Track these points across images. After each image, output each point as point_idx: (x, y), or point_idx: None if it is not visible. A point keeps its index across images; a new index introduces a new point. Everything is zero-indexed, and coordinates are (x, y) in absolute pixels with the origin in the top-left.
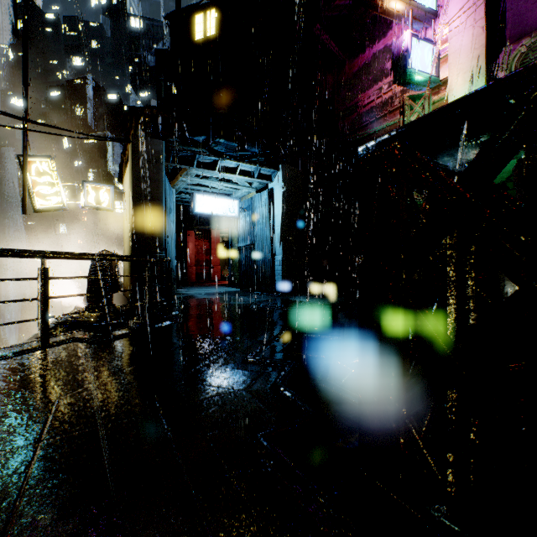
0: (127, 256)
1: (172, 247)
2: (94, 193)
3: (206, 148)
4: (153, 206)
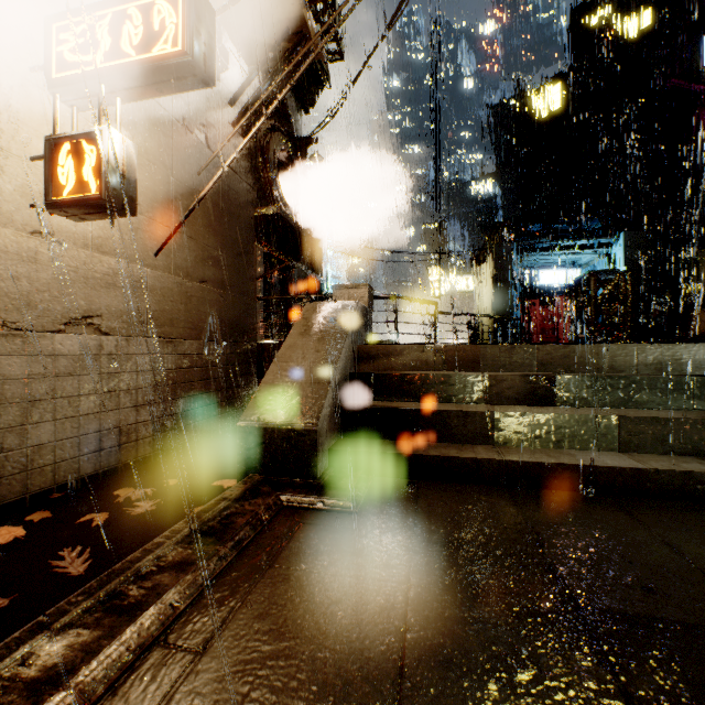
0: (501, 316)
1: (519, 313)
2: (465, 282)
3: (547, 237)
4: (507, 287)
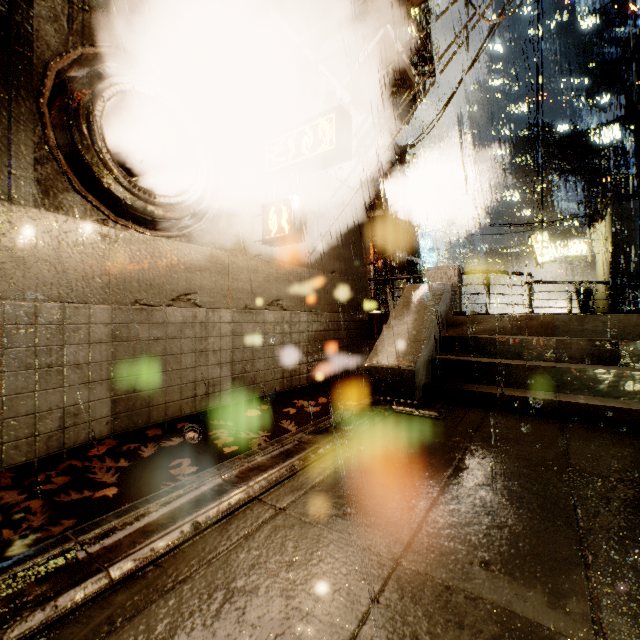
0: (614, 282)
1: None
2: (574, 246)
3: None
4: (628, 249)
